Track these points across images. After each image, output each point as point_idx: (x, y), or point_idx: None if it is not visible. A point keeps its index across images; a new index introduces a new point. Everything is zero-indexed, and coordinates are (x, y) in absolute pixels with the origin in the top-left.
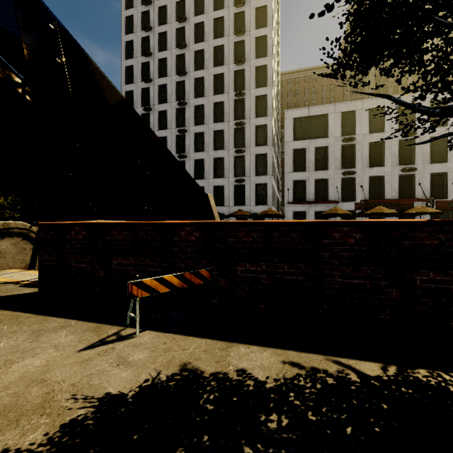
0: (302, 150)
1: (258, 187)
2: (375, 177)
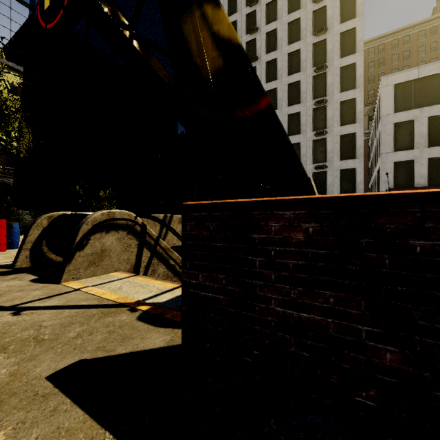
0: (407, 123)
1: (344, 173)
2: None
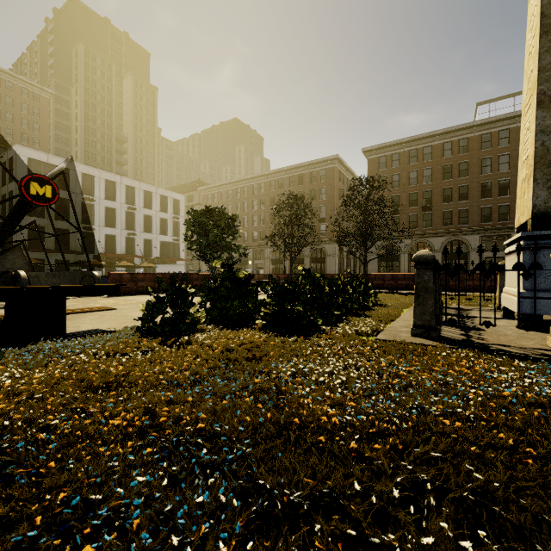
0: None
1: None
2: (109, 235)
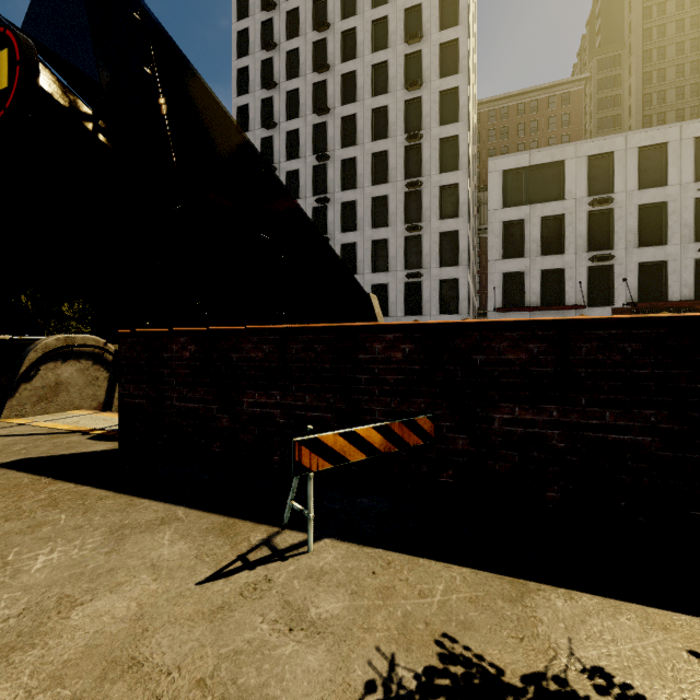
0: (518, 222)
1: (444, 285)
2: (650, 263)
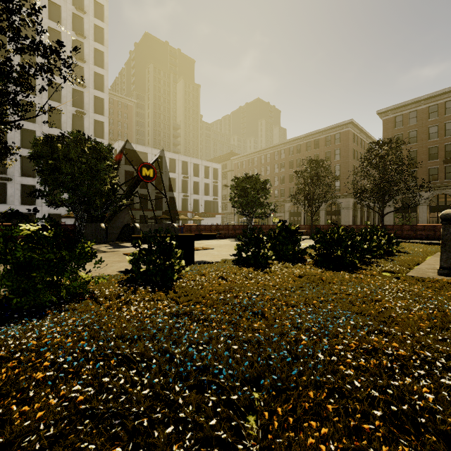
0: (131, 172)
1: None
2: (171, 197)
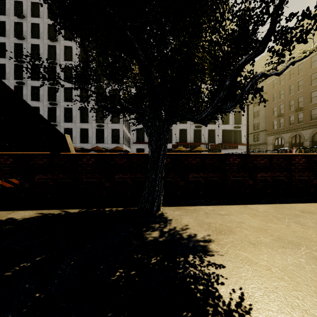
0: None
1: (114, 131)
2: (182, 129)
